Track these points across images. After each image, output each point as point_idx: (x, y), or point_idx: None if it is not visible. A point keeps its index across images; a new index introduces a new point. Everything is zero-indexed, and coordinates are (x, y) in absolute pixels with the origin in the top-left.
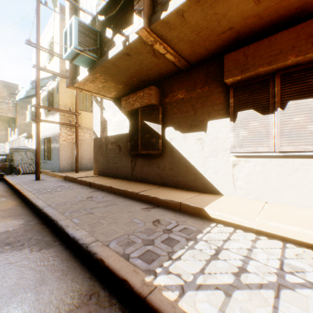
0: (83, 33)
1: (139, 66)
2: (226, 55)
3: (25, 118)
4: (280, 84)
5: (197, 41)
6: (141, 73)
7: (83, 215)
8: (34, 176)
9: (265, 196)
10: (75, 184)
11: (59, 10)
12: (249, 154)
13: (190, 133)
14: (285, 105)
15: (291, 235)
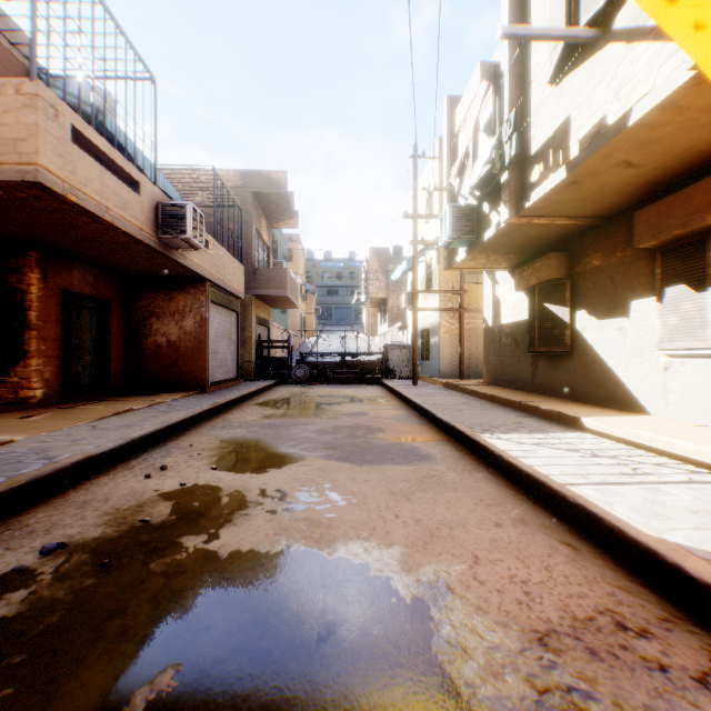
0: (458, 218)
1: (525, 237)
2: (634, 213)
3: (396, 296)
4: None
5: (589, 203)
6: (532, 240)
7: (452, 411)
8: (411, 382)
9: (705, 417)
10: (455, 392)
11: (439, 147)
12: (679, 352)
13: (607, 319)
14: None
15: (647, 442)
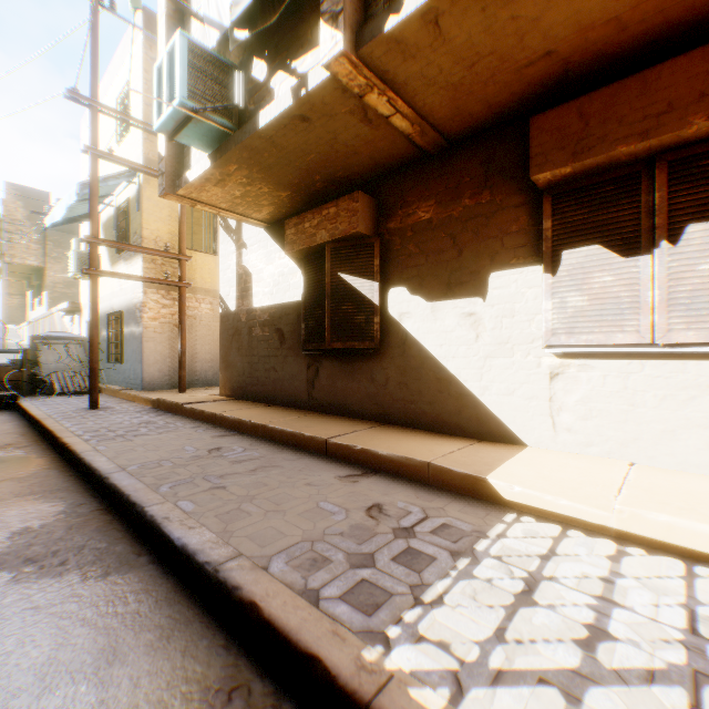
0: (201, 71)
1: (329, 147)
2: (535, 119)
3: (64, 268)
4: (668, 184)
5: (468, 85)
6: (332, 162)
7: (202, 493)
8: (87, 400)
9: (630, 449)
10: (180, 418)
11: (142, 21)
12: (591, 351)
13: (448, 300)
14: (680, 235)
15: (704, 545)
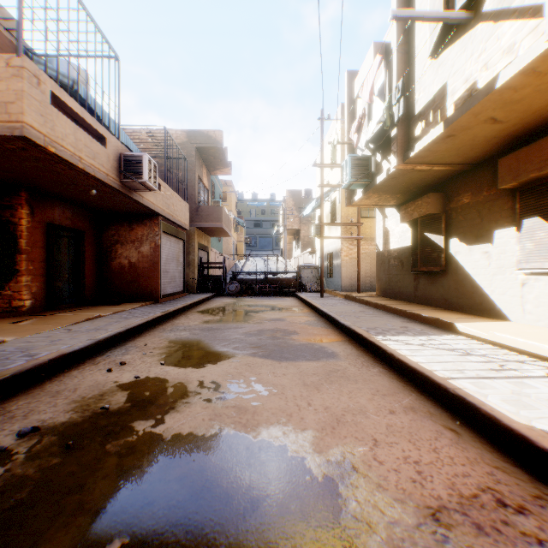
0: (356, 165)
1: (409, 180)
2: (498, 160)
3: (307, 228)
4: None
5: (461, 153)
6: (414, 183)
7: (352, 318)
8: (319, 294)
9: None
10: (354, 302)
11: (340, 111)
12: (534, 271)
13: (475, 245)
14: None
15: (510, 343)
